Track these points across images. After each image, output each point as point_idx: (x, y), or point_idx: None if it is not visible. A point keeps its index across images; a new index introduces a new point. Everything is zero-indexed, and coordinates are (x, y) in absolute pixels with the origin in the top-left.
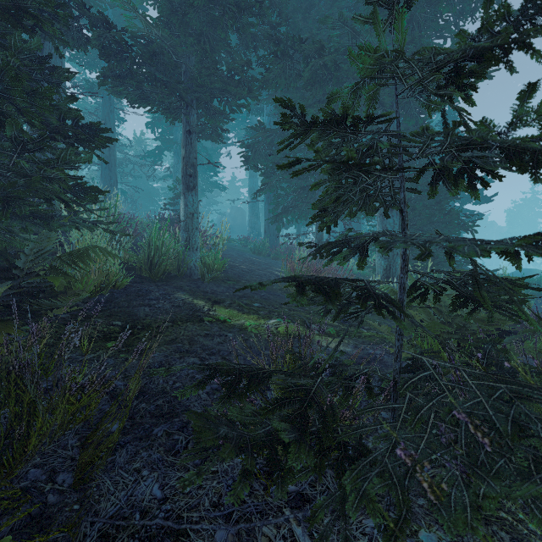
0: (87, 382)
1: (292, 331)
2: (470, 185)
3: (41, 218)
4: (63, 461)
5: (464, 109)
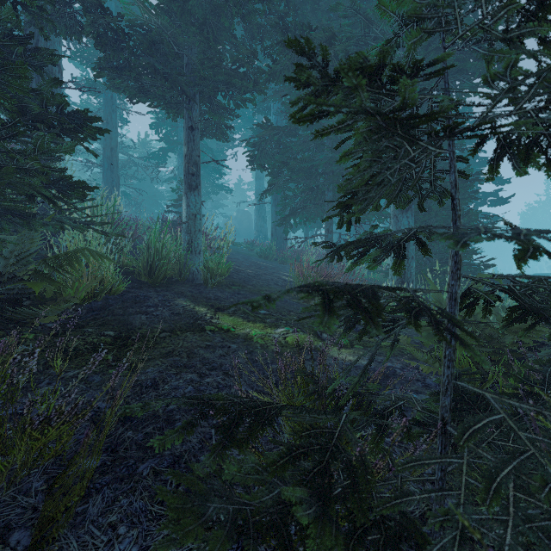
0: (54, 413)
1: (302, 341)
2: (549, 160)
3: (20, 216)
4: (23, 512)
5: (550, 51)
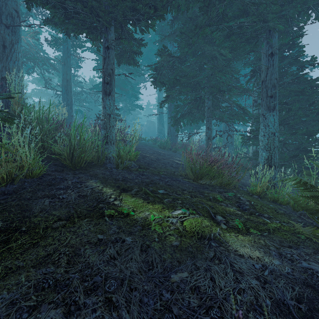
0: None
1: (199, 228)
2: None
3: None
4: None
5: None
